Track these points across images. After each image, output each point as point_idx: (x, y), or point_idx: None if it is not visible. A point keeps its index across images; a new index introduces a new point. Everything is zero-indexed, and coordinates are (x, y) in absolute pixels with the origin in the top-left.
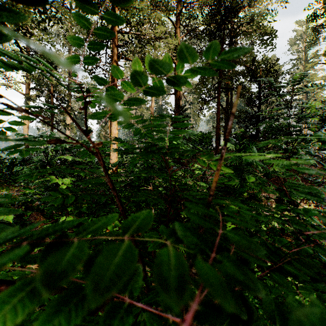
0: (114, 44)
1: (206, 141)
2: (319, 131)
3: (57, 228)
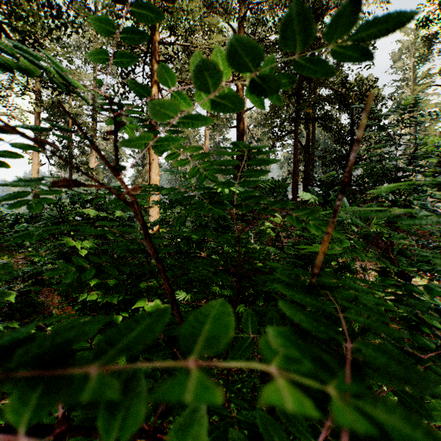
0: (155, 58)
1: (279, 191)
2: (440, 176)
3: (52, 332)
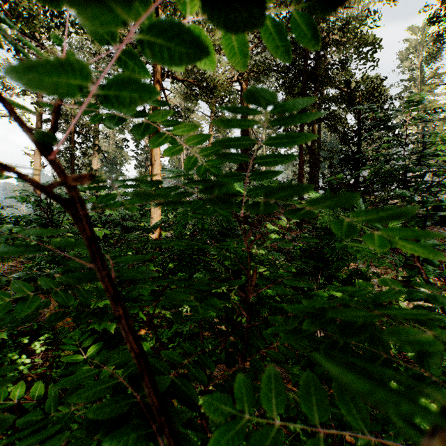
0: None
1: None
2: None
3: None
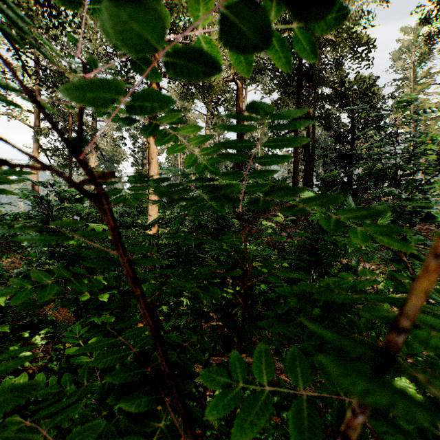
0: (154, 56)
1: None
2: None
3: None
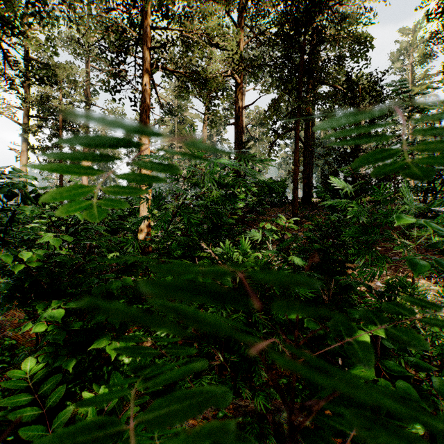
0: (146, 45)
1: (278, 192)
2: None
3: None
